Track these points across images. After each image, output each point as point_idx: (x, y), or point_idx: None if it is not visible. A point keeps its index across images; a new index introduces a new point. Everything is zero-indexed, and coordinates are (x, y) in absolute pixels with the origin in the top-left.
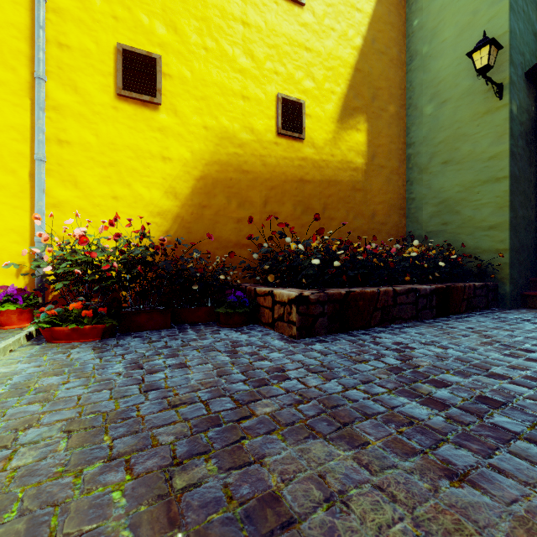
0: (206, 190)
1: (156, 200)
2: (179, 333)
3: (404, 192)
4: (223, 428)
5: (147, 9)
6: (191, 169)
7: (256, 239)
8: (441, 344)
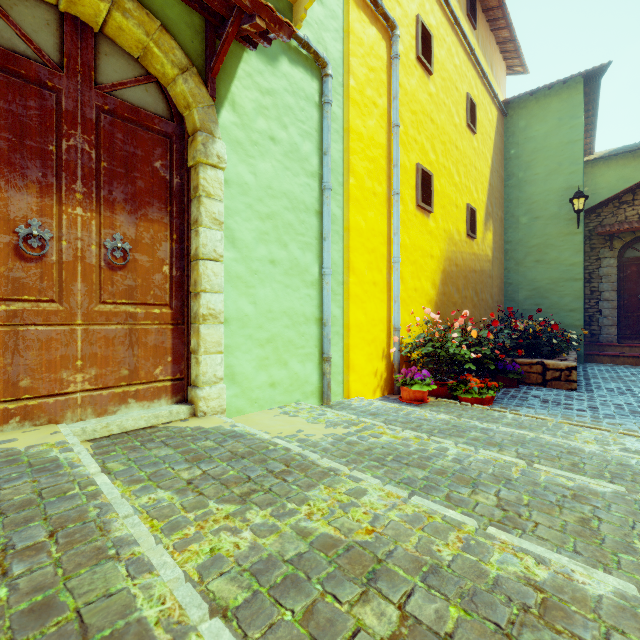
0: (444, 280)
1: (428, 291)
2: (510, 394)
3: (503, 277)
4: None
5: (425, 134)
6: (440, 264)
7: None
8: (633, 386)
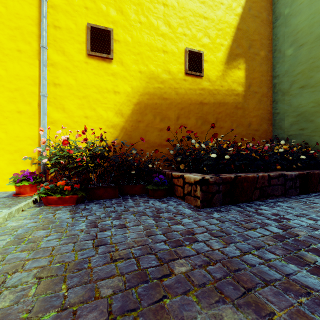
0: (141, 111)
1: (110, 118)
2: (123, 201)
3: (271, 109)
4: (149, 285)
5: (105, 1)
6: (131, 98)
7: (172, 141)
8: (310, 216)
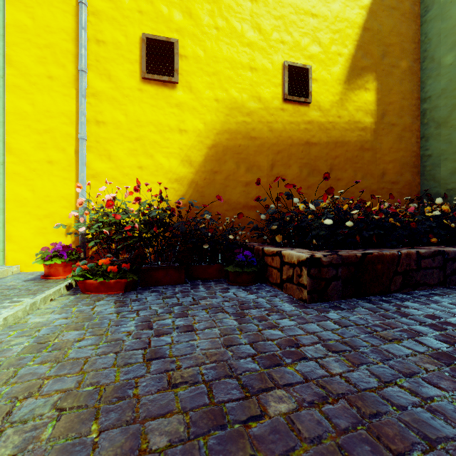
0: (217, 157)
1: (174, 168)
2: (191, 289)
3: (418, 149)
4: (227, 433)
5: (166, 0)
6: (204, 138)
7: (263, 200)
8: None
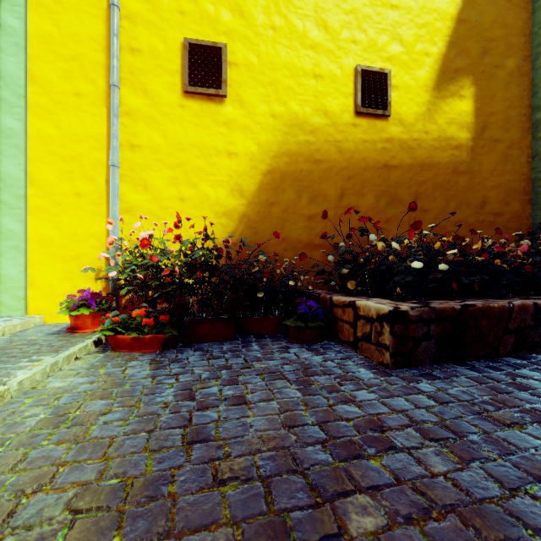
0: (274, 185)
1: (222, 200)
2: (242, 348)
3: (529, 171)
4: None
5: None
6: (258, 163)
7: (331, 238)
8: None
